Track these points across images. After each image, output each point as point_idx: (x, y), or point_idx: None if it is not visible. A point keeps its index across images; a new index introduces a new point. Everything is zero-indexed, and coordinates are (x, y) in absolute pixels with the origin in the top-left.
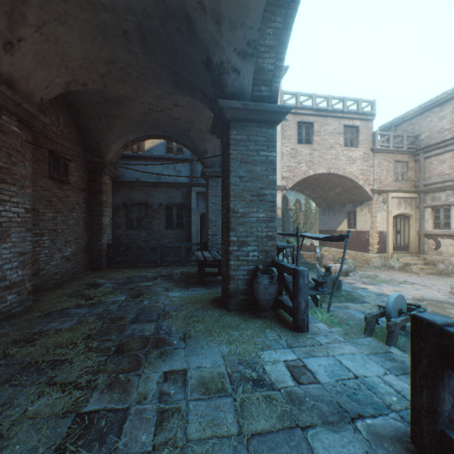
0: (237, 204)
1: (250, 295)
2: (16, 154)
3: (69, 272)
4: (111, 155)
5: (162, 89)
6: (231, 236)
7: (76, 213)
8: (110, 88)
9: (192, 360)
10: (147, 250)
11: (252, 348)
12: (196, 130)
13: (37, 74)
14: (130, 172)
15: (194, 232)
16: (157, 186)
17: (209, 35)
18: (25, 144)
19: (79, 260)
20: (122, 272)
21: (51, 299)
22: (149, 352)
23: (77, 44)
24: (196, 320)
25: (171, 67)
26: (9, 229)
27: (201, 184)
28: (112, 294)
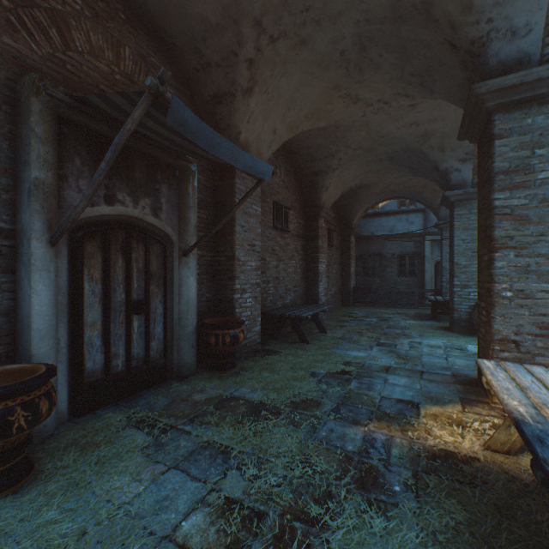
0: (460, 259)
1: (471, 323)
2: (323, 238)
3: (333, 304)
4: (355, 220)
5: (400, 175)
6: (454, 281)
7: (335, 265)
8: (363, 183)
9: (424, 341)
10: (381, 295)
11: (462, 343)
12: (429, 191)
13: (332, 194)
14: (366, 228)
15: (427, 279)
16: (390, 238)
17: (436, 157)
18: (325, 231)
19: (337, 298)
20: (365, 308)
21: (333, 316)
22: (400, 336)
23: (352, 173)
24: (427, 332)
25: (408, 166)
26: (322, 276)
27: (435, 232)
28: (367, 318)
